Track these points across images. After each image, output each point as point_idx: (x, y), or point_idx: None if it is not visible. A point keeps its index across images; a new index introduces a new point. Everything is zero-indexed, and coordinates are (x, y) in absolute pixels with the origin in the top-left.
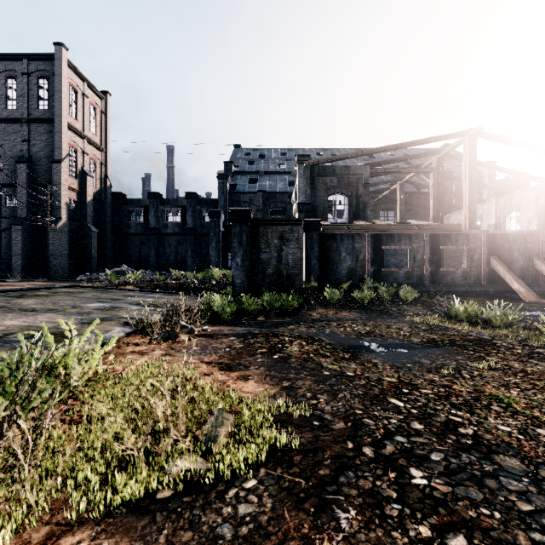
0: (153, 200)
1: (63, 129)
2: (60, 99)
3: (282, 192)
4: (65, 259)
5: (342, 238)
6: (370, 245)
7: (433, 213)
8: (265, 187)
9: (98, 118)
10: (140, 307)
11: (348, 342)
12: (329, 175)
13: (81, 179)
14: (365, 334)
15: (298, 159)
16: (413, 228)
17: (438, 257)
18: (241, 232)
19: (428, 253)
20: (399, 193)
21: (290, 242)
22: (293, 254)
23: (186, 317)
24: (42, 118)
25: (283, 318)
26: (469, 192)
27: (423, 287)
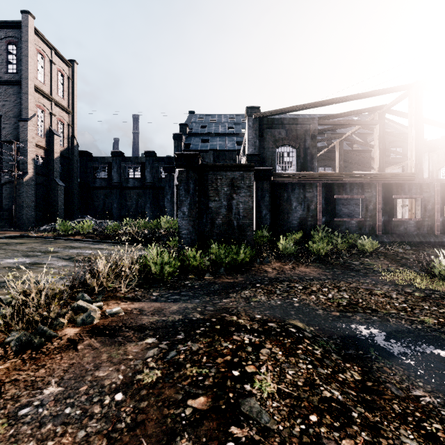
0: (116, 158)
1: (30, 90)
2: (27, 63)
3: (231, 151)
4: (31, 210)
5: (293, 187)
6: (321, 195)
7: (378, 164)
8: (215, 146)
9: (65, 84)
10: (67, 263)
11: (336, 328)
12: (278, 128)
13: (48, 137)
14: (349, 307)
15: (247, 111)
16: (366, 177)
17: (390, 207)
18: (188, 179)
19: (381, 202)
20: (339, 150)
21: (241, 189)
22: (244, 202)
23: (112, 278)
24: (10, 81)
25: (235, 277)
26: (416, 143)
27: (376, 237)
